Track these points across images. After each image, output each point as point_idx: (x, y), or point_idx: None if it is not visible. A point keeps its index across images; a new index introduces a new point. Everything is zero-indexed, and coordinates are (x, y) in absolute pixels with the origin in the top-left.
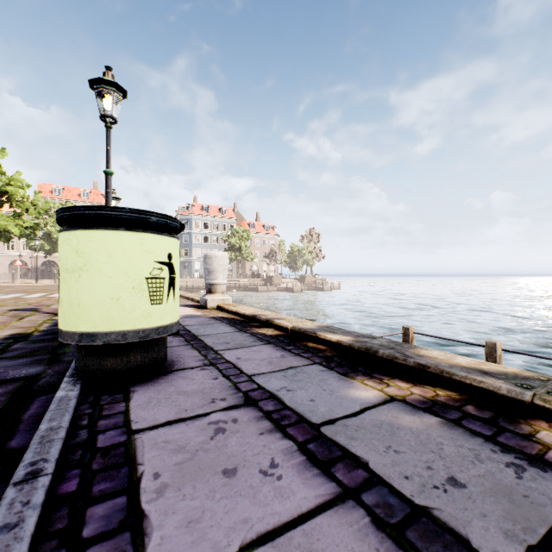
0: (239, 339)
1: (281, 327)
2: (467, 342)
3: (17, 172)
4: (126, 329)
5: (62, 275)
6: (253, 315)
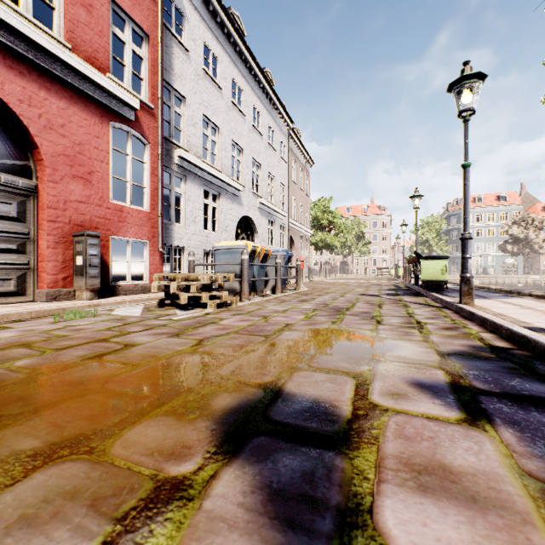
0: None
1: (491, 289)
2: None
3: (336, 208)
4: (436, 280)
5: (422, 269)
6: (483, 286)
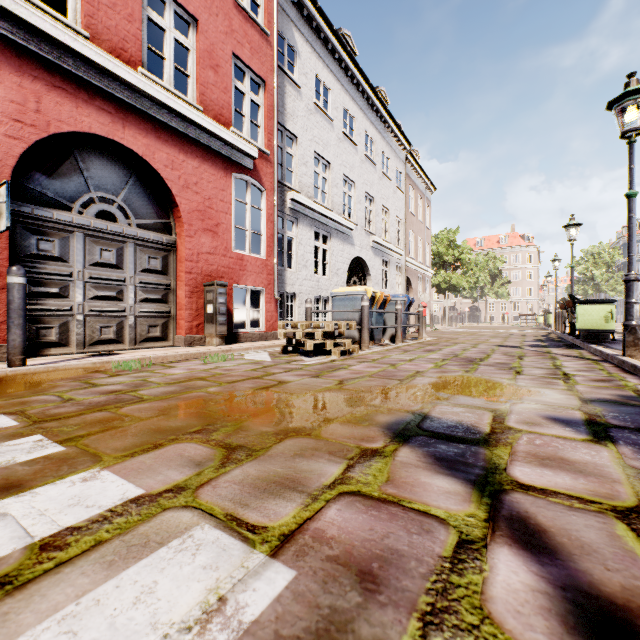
0: None
1: None
2: None
3: (463, 241)
4: (597, 329)
5: (578, 316)
6: None
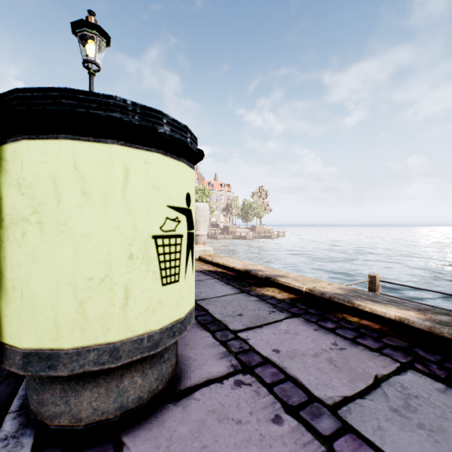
0: (250, 307)
1: (290, 288)
2: (440, 292)
3: None
4: (117, 338)
5: None
6: (246, 270)
